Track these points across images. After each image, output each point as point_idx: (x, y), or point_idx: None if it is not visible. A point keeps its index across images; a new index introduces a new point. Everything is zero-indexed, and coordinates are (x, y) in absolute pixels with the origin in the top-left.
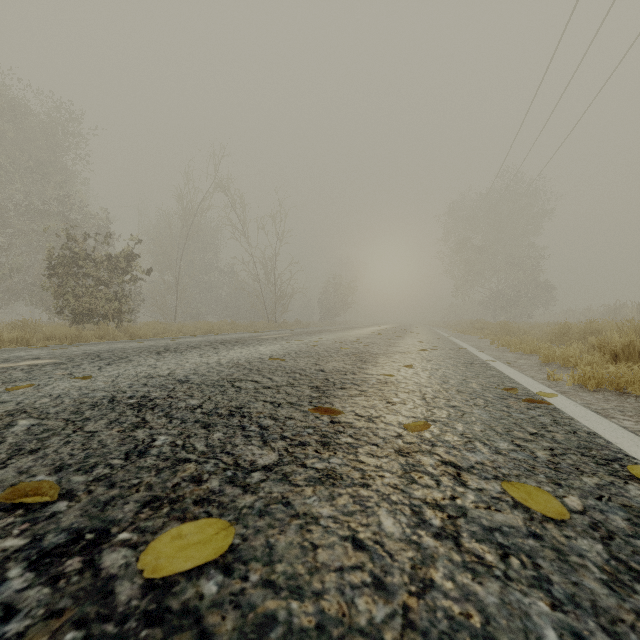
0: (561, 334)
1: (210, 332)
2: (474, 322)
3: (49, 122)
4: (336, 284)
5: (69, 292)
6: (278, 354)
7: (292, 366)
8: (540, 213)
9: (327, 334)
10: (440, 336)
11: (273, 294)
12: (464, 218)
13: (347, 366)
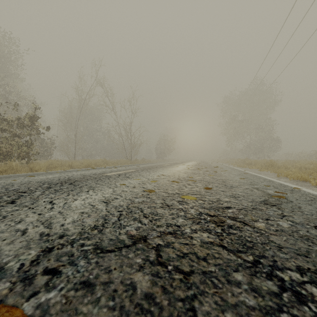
0: None
1: (88, 166)
2: (244, 160)
3: None
4: (164, 139)
5: None
6: (79, 230)
7: None
8: (273, 101)
9: (162, 169)
10: (238, 170)
11: (130, 144)
12: (232, 104)
13: None
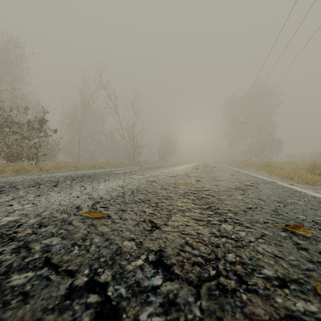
0: (312, 168)
1: (93, 167)
2: (244, 161)
3: (5, 48)
4: (167, 141)
5: (2, 142)
6: (109, 196)
7: (107, 238)
8: (275, 103)
9: (163, 169)
10: (234, 170)
11: (132, 146)
12: (234, 106)
13: (202, 229)
